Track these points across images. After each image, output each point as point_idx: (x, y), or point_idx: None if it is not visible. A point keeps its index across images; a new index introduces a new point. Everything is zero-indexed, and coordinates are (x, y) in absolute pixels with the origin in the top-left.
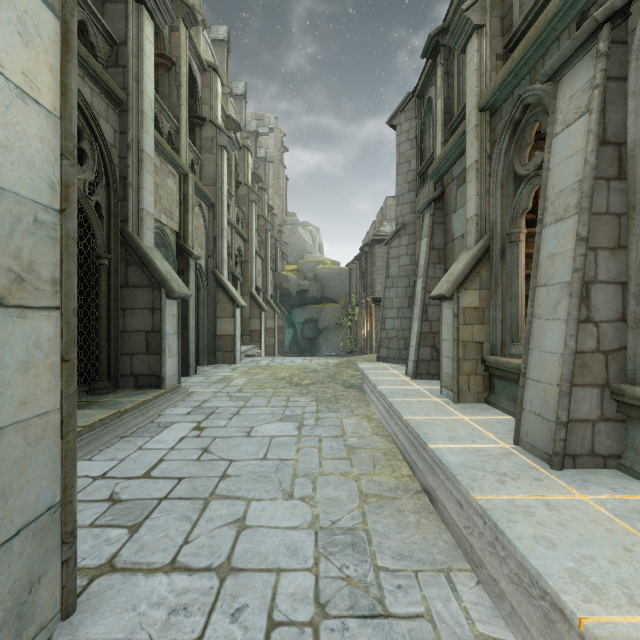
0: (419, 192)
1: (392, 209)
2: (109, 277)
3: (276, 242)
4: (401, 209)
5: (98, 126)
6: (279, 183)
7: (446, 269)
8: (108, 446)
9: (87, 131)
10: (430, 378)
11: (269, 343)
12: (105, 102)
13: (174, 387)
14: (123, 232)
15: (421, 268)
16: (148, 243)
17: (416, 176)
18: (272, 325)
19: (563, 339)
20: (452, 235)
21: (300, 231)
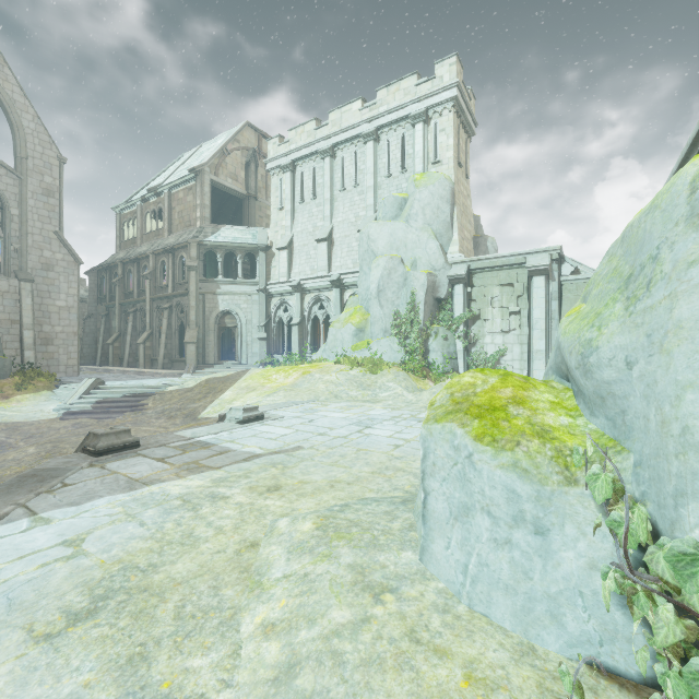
0: (99, 304)
1: None
2: None
3: None
4: (91, 308)
5: None
6: None
7: (110, 335)
8: None
9: None
10: (105, 366)
11: None
12: None
13: None
14: None
15: (102, 334)
16: None
17: (98, 298)
18: None
19: (129, 352)
20: (112, 326)
21: None
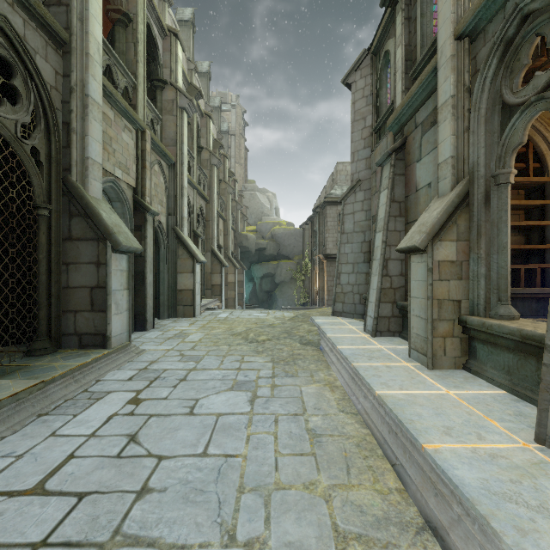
0: (375, 148)
1: (342, 174)
2: (50, 229)
3: (237, 205)
4: (356, 165)
5: (33, 63)
6: (240, 154)
7: (408, 222)
8: (16, 430)
9: (20, 67)
10: (391, 335)
11: (230, 296)
12: (43, 39)
13: (122, 346)
14: (65, 181)
15: (380, 221)
16: (95, 194)
17: (372, 132)
18: (233, 280)
19: None
20: (415, 185)
21: (259, 196)
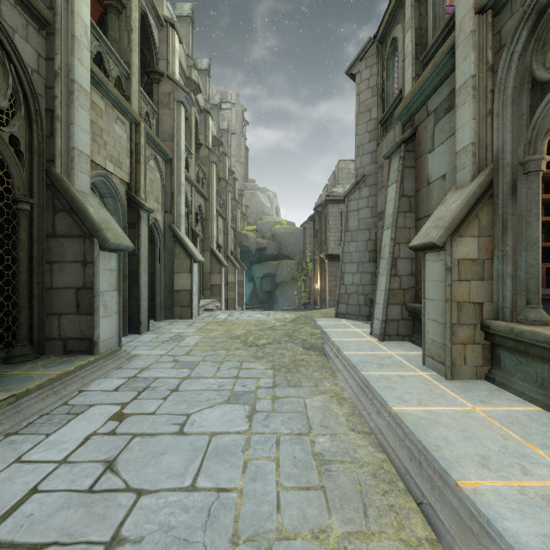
0: (381, 141)
1: (344, 172)
2: (31, 225)
3: (237, 204)
4: (361, 160)
5: (11, 43)
6: (240, 153)
7: (418, 218)
8: None
9: None
10: (400, 340)
11: (230, 296)
12: (23, 17)
13: (110, 352)
14: (49, 173)
15: (388, 218)
16: (82, 187)
17: (377, 125)
18: (233, 280)
19: None
20: (427, 178)
21: (259, 195)
